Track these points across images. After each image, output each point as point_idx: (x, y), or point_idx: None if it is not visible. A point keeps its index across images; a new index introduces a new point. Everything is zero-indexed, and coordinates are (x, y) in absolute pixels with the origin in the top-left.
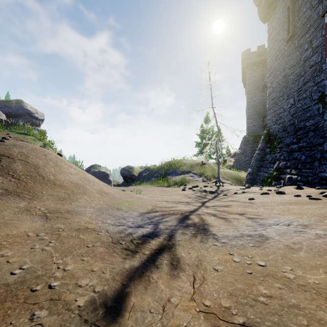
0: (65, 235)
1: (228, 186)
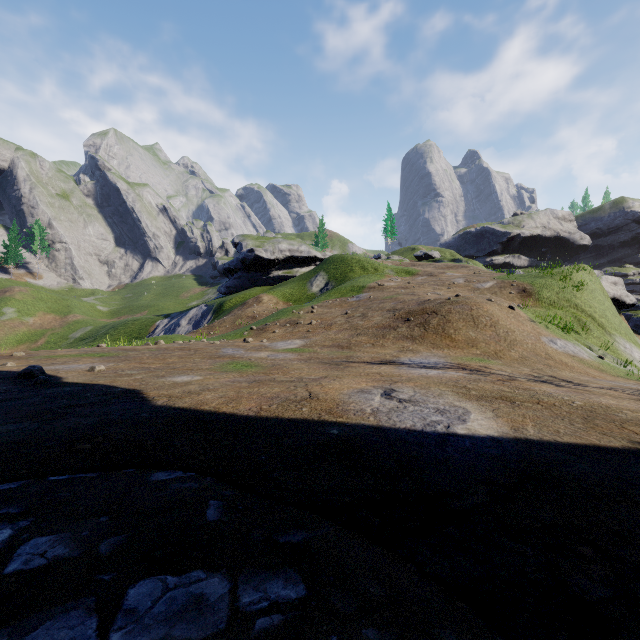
0: (386, 355)
1: None
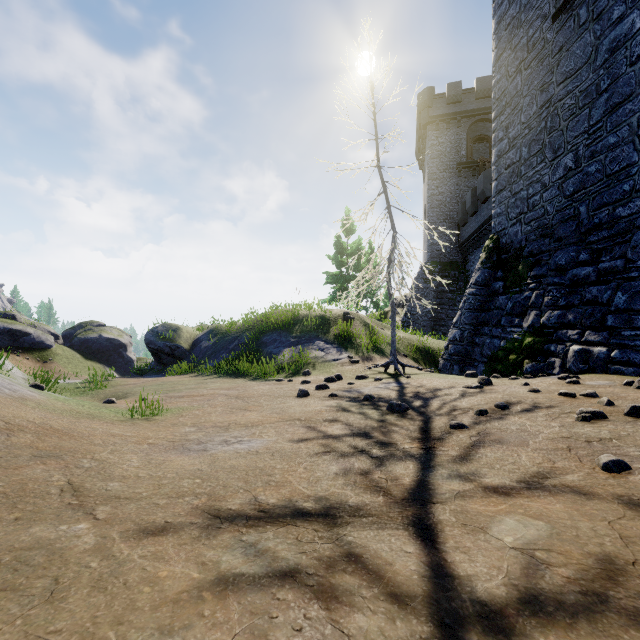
0: None
1: (420, 375)
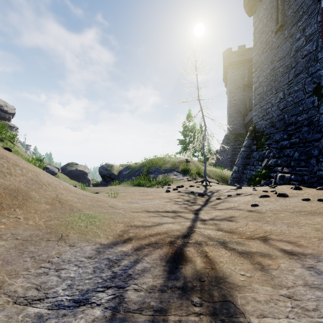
0: None
1: (215, 185)
